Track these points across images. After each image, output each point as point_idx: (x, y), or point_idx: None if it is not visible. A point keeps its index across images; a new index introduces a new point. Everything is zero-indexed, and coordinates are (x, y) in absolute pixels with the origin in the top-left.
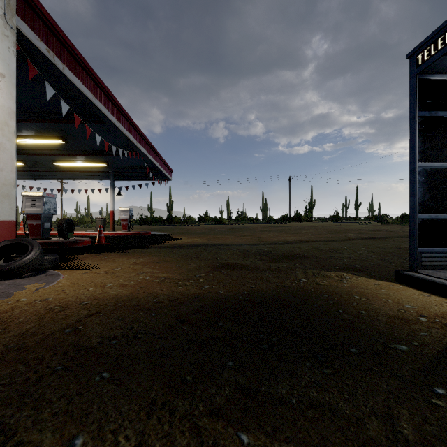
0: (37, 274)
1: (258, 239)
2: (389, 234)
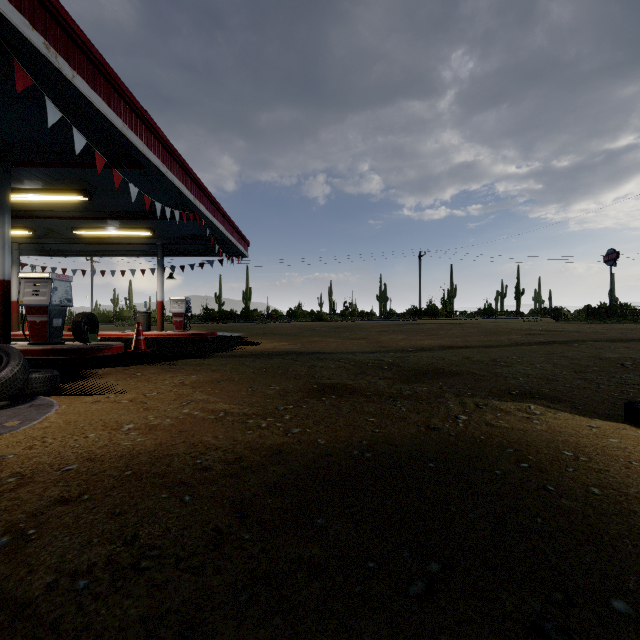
0: (16, 404)
1: (376, 343)
2: (575, 336)
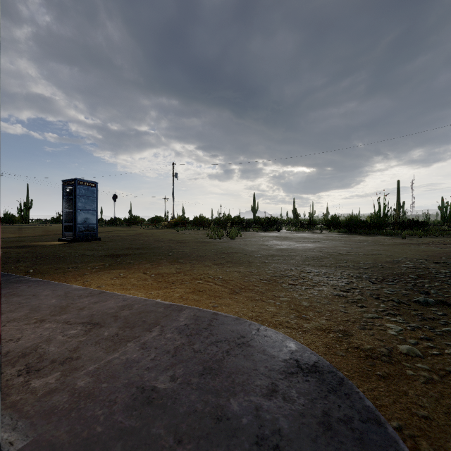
0: None
1: None
2: None
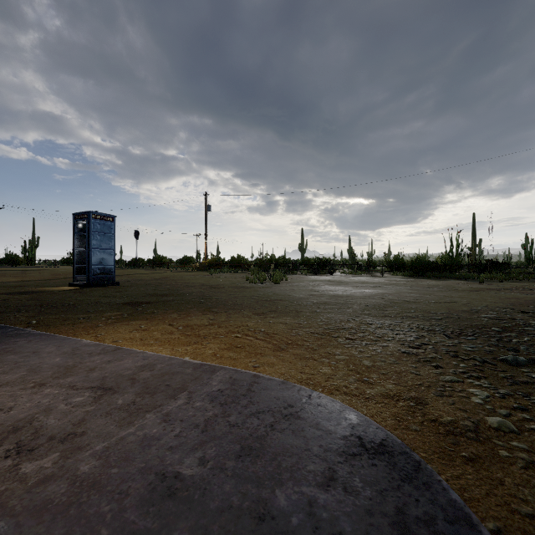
0: None
1: None
2: None
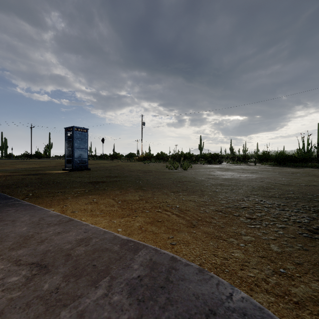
0: None
1: (14, 167)
2: None
